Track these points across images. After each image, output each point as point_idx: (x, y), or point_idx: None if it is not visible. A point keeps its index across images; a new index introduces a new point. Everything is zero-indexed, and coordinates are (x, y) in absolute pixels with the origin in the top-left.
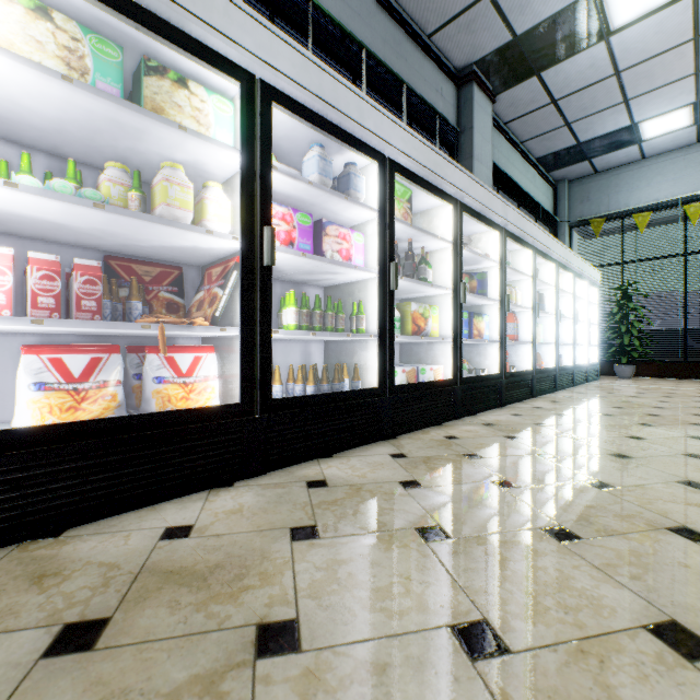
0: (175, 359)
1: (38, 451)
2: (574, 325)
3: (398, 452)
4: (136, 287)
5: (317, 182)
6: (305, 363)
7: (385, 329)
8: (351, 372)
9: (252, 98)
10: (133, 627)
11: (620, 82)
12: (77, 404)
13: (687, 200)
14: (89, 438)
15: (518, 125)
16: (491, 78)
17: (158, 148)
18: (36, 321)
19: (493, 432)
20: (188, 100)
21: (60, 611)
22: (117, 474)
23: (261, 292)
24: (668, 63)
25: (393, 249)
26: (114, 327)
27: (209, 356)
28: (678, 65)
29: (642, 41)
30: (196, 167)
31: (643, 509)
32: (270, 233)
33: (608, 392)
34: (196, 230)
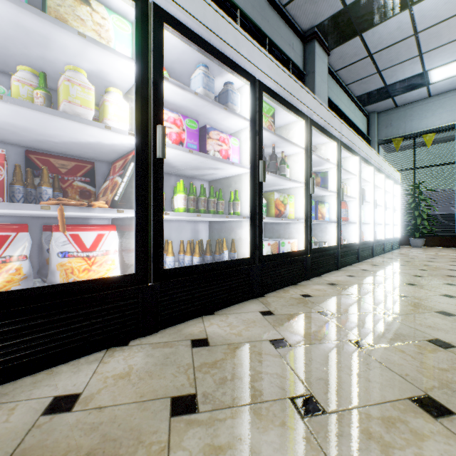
0: (80, 236)
1: None
2: (385, 210)
3: (266, 309)
4: (46, 175)
5: (202, 94)
6: (194, 238)
7: (255, 212)
8: (229, 245)
9: (145, 17)
10: None
11: (417, 40)
12: None
13: None
14: None
15: (345, 72)
16: (327, 37)
17: (64, 56)
18: None
19: (337, 291)
20: (90, 15)
21: None
22: (15, 342)
23: (154, 180)
24: (452, 26)
25: (261, 151)
26: (12, 208)
27: (111, 233)
28: None
29: (435, 9)
30: (101, 78)
31: None
32: (161, 131)
33: (410, 257)
34: (95, 125)
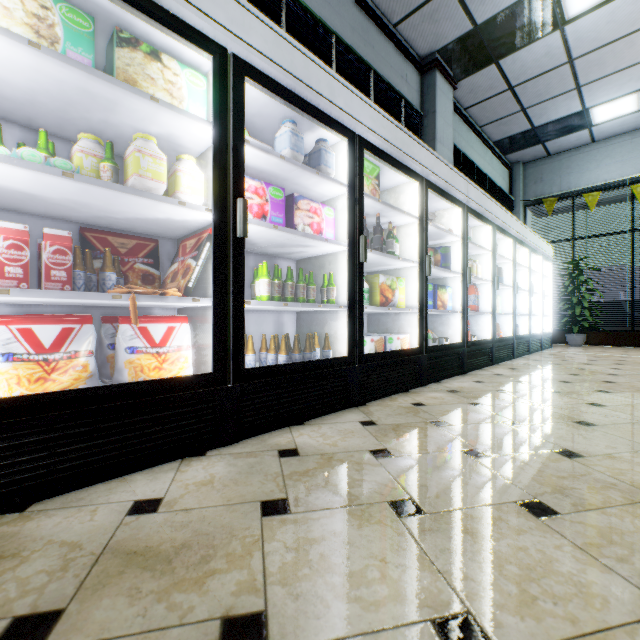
0: (148, 329)
1: (3, 423)
2: (530, 297)
3: (368, 419)
4: (109, 258)
5: (289, 157)
6: (278, 333)
7: (355, 300)
8: (322, 341)
9: (224, 72)
10: (88, 621)
11: (573, 69)
12: (46, 374)
13: (634, 181)
14: (56, 409)
15: (477, 110)
16: (453, 65)
17: (131, 120)
18: (1, 290)
19: (458, 399)
20: (161, 72)
21: (11, 602)
22: (87, 445)
23: (234, 263)
24: (619, 52)
25: (362, 223)
26: (83, 297)
27: (182, 326)
28: (628, 53)
29: (595, 30)
30: (170, 141)
31: (616, 480)
32: (243, 205)
33: (562, 359)
34: (168, 201)
